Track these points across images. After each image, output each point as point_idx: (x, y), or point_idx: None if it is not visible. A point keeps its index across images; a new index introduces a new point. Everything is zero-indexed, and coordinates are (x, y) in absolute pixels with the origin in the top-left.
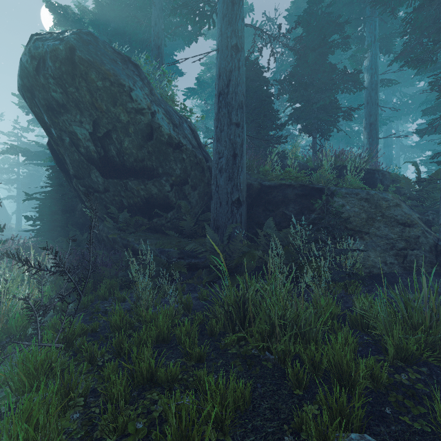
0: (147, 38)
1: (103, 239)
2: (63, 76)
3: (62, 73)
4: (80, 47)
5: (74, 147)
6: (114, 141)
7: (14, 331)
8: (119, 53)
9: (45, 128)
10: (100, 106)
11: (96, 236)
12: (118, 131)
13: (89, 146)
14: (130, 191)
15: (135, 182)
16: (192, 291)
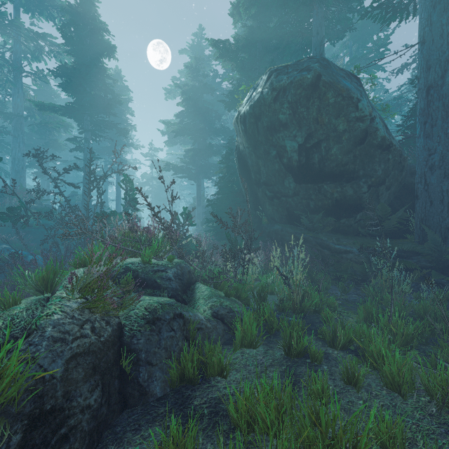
0: (298, 49)
1: (282, 238)
2: (299, 99)
3: (300, 97)
4: (323, 72)
5: (278, 159)
6: (320, 150)
7: (316, 304)
8: (342, 69)
9: (252, 145)
10: (323, 120)
11: (268, 235)
12: (330, 140)
13: (292, 156)
14: (323, 194)
15: (331, 185)
16: (418, 290)
